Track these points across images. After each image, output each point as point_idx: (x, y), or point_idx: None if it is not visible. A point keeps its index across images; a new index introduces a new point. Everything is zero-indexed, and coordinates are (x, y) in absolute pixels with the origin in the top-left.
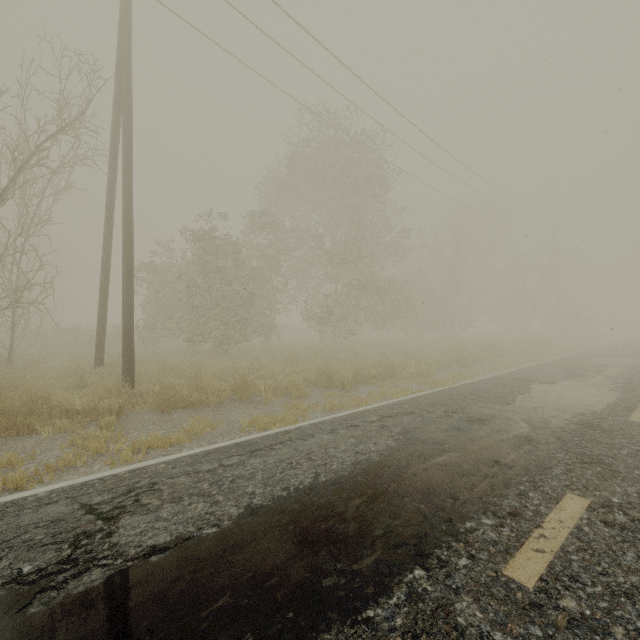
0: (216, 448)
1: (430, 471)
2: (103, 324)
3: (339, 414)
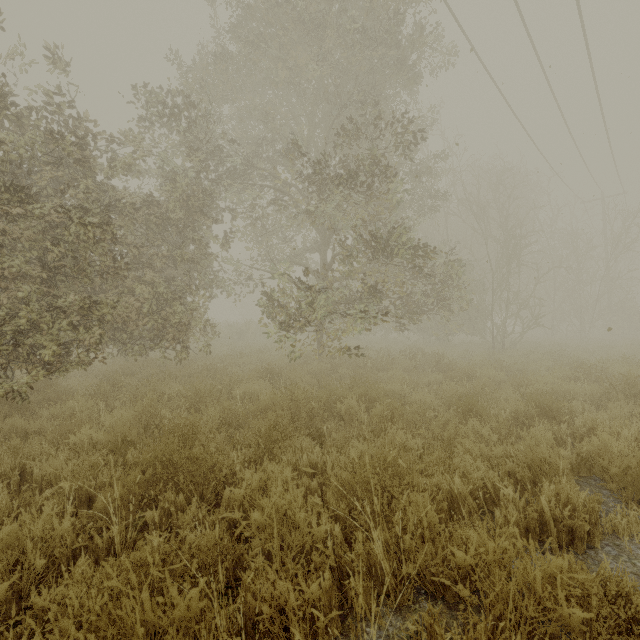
0: None
1: None
2: None
3: None
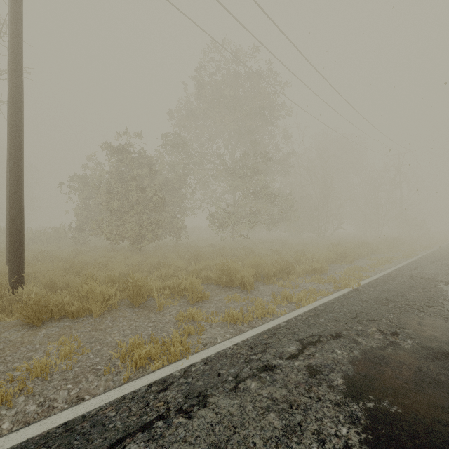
0: (20, 445)
1: None
2: None
3: (244, 336)
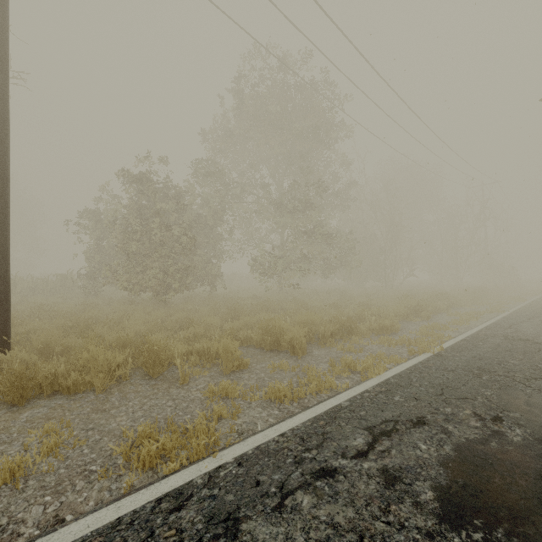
0: None
1: None
2: None
3: (293, 421)
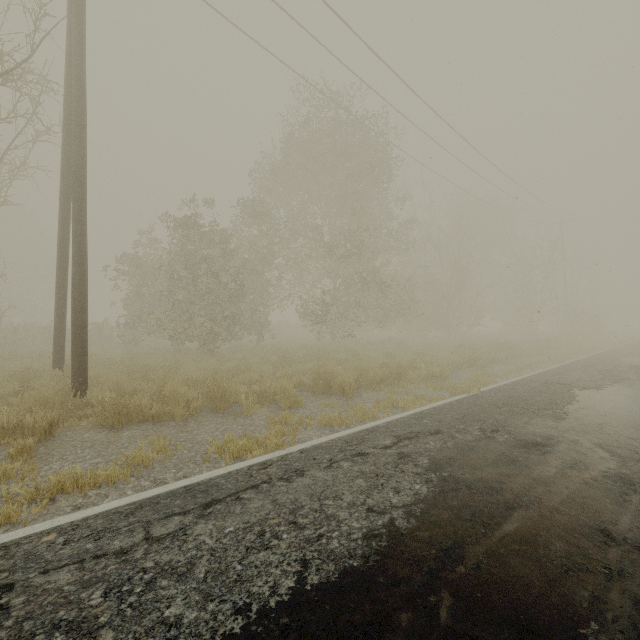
0: (153, 497)
1: (503, 558)
2: (61, 319)
3: (340, 433)
